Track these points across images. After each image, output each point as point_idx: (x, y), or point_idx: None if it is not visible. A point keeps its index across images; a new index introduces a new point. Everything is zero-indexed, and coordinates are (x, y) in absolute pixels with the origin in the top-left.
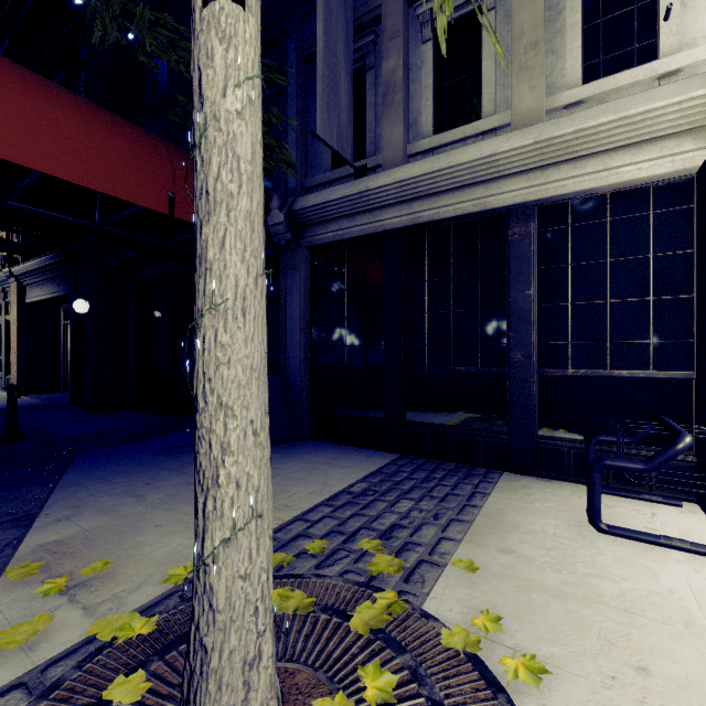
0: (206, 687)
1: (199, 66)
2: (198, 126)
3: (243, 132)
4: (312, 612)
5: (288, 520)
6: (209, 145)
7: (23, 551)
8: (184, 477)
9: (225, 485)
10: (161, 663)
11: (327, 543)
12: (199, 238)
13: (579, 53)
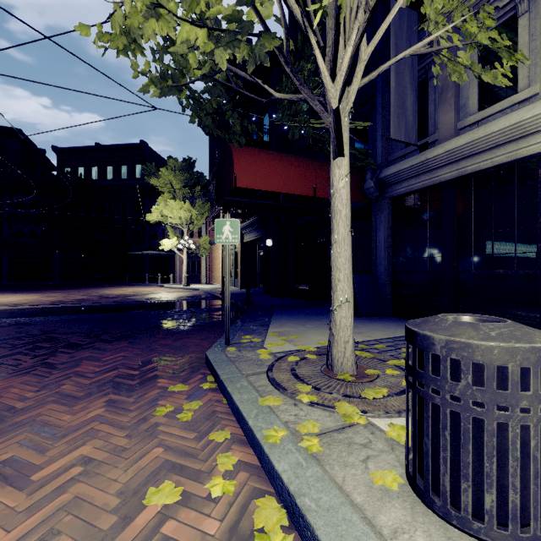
0: (334, 345)
1: (332, 177)
2: (332, 193)
3: (344, 192)
4: (372, 359)
5: (369, 340)
6: (334, 198)
7: (270, 331)
8: (321, 322)
9: (339, 291)
10: (319, 356)
11: (385, 346)
12: (332, 223)
13: None
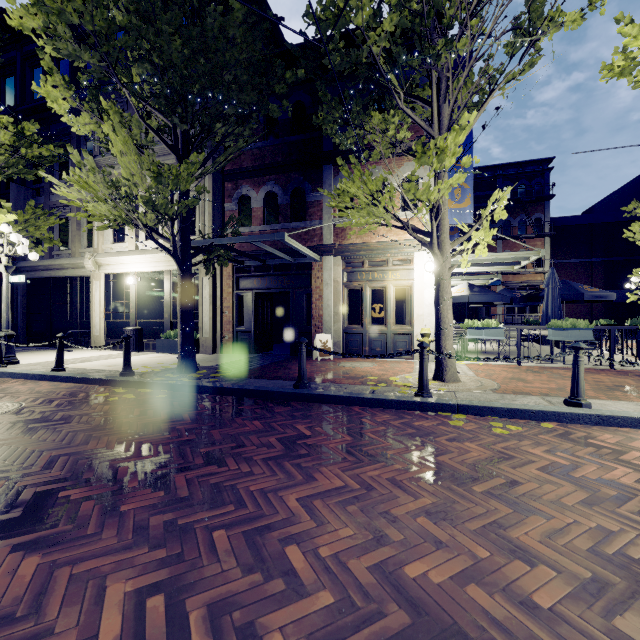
0: None
1: None
2: None
3: None
4: None
5: None
6: None
7: None
8: None
9: None
10: None
11: None
12: None
13: (86, 240)
